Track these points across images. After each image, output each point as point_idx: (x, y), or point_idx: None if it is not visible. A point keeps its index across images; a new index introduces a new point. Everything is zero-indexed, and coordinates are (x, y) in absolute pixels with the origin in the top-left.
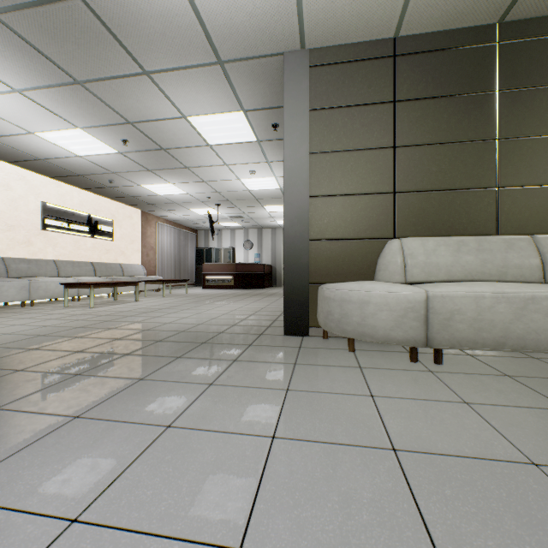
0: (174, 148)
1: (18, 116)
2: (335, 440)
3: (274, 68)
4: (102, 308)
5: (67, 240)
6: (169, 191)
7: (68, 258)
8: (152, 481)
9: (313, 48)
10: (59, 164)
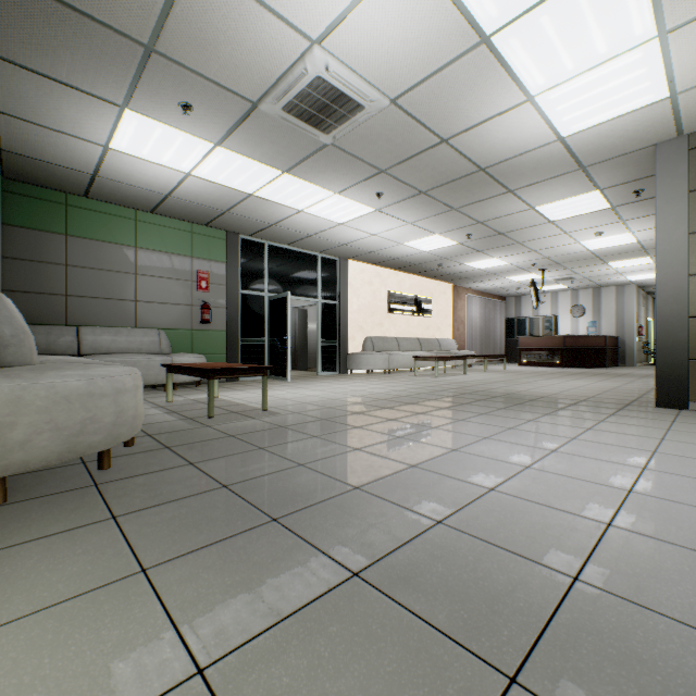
0: (511, 231)
1: (399, 237)
2: None
3: (641, 156)
4: (445, 378)
5: (401, 320)
6: (489, 264)
7: (402, 335)
8: (597, 438)
9: (693, 131)
10: (405, 260)
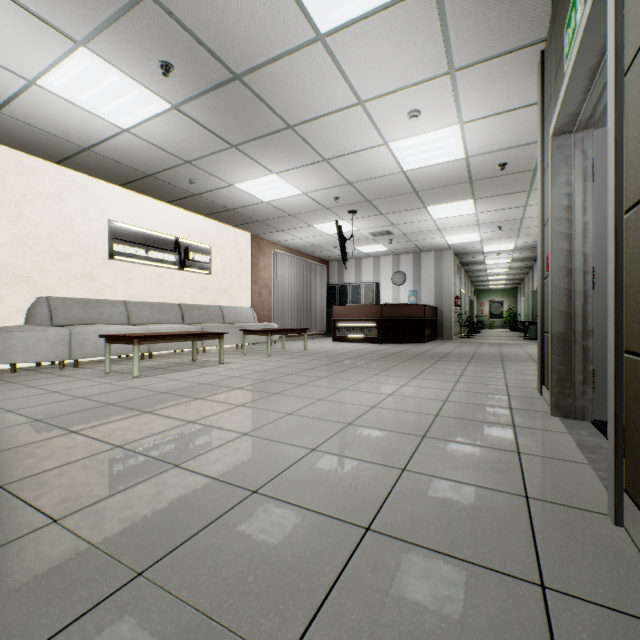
0: (255, 70)
1: None
2: None
3: None
4: (145, 380)
5: (145, 273)
6: (275, 192)
7: (146, 298)
8: None
9: None
10: (113, 156)
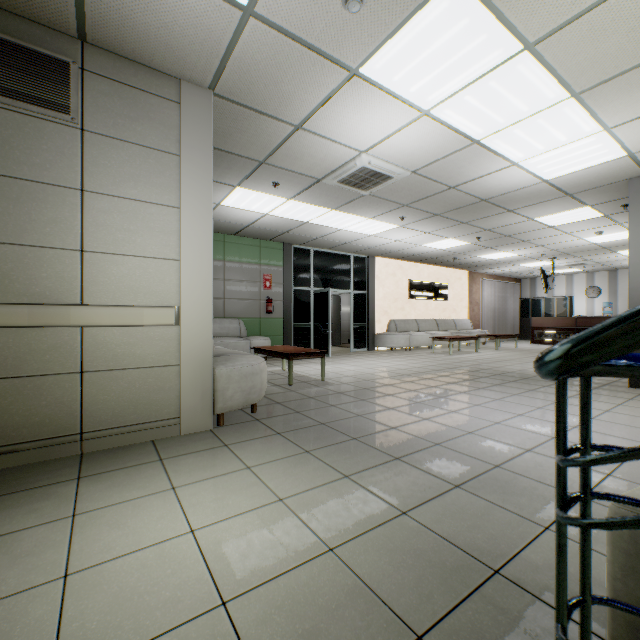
0: (516, 234)
1: (418, 241)
2: (638, 416)
3: (619, 185)
4: (458, 356)
5: (420, 304)
6: (500, 256)
7: (421, 317)
8: None
9: None
10: (424, 255)
